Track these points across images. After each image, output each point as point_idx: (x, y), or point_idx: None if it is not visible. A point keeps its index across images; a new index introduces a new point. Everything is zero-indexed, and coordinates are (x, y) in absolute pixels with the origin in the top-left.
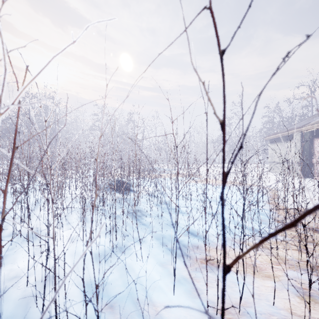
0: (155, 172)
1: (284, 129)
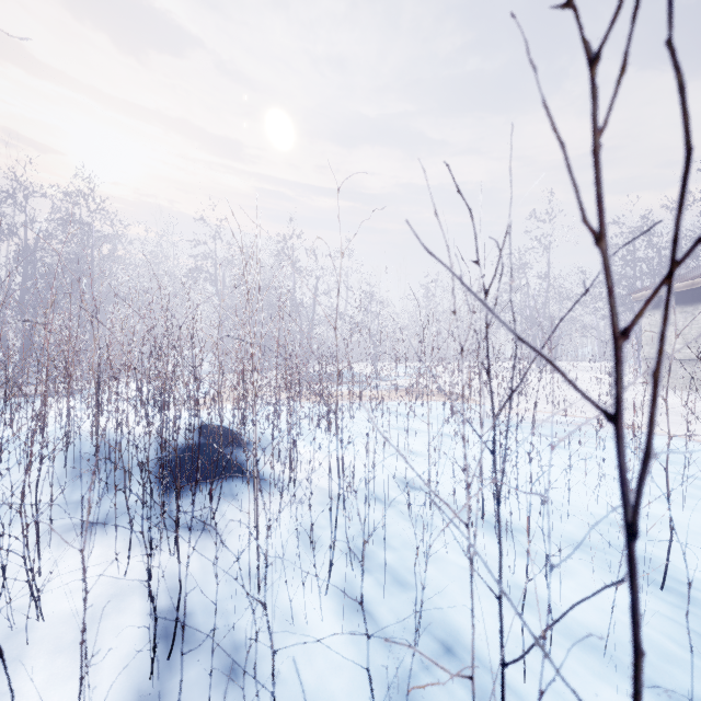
0: (344, 384)
1: (694, 271)
